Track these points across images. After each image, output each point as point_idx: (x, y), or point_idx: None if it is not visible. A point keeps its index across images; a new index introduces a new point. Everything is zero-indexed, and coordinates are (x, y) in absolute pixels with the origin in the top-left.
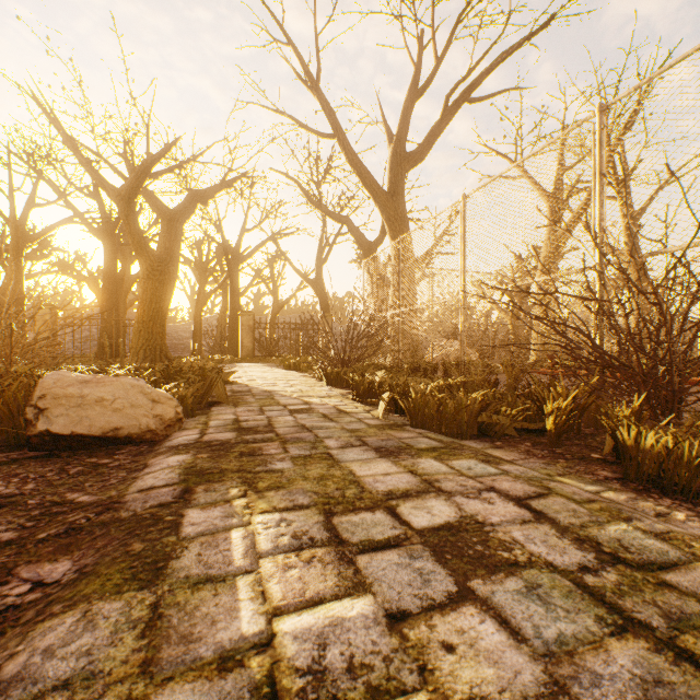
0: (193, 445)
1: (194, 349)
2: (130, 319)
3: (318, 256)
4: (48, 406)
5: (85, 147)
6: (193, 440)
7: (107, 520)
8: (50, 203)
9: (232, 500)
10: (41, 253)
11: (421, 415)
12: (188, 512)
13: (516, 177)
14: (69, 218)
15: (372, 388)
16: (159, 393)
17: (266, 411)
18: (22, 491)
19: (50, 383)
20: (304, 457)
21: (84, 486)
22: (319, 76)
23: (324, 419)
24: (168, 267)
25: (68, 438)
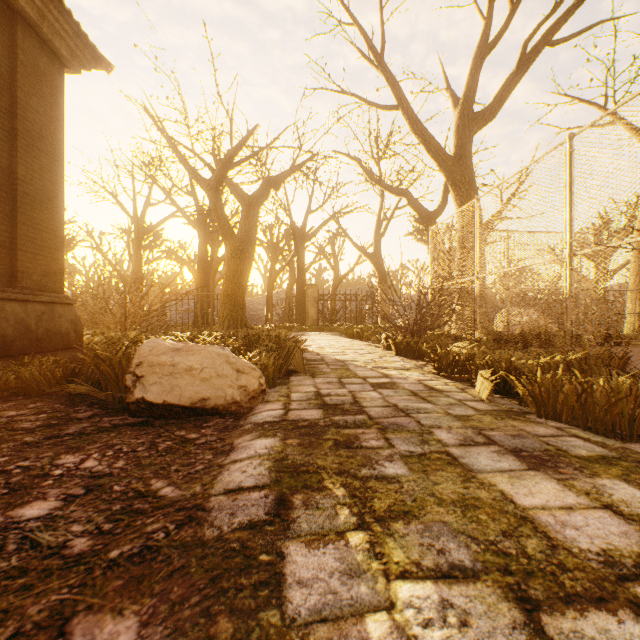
0: (278, 424)
1: (266, 319)
2: (217, 294)
3: (376, 231)
4: (144, 373)
5: (183, 145)
6: (277, 417)
7: (188, 538)
8: (161, 202)
9: (345, 532)
10: (155, 243)
11: (552, 402)
12: (289, 548)
13: (605, 124)
14: (173, 213)
15: (457, 362)
16: (243, 362)
17: (346, 384)
18: (111, 470)
19: (146, 350)
20: (418, 457)
21: (170, 470)
22: (383, 48)
23: (415, 398)
24: (247, 246)
25: (160, 406)
